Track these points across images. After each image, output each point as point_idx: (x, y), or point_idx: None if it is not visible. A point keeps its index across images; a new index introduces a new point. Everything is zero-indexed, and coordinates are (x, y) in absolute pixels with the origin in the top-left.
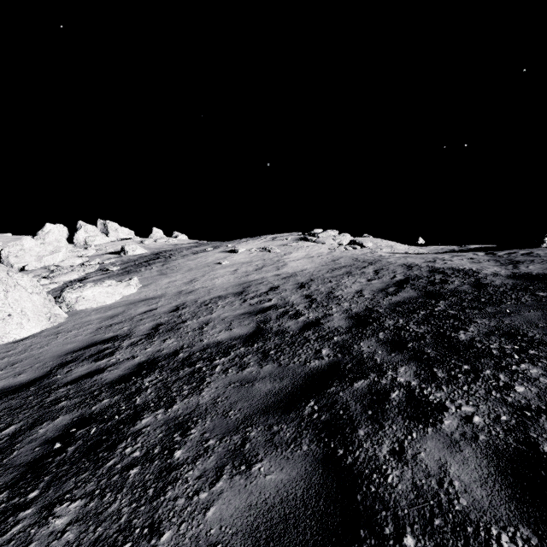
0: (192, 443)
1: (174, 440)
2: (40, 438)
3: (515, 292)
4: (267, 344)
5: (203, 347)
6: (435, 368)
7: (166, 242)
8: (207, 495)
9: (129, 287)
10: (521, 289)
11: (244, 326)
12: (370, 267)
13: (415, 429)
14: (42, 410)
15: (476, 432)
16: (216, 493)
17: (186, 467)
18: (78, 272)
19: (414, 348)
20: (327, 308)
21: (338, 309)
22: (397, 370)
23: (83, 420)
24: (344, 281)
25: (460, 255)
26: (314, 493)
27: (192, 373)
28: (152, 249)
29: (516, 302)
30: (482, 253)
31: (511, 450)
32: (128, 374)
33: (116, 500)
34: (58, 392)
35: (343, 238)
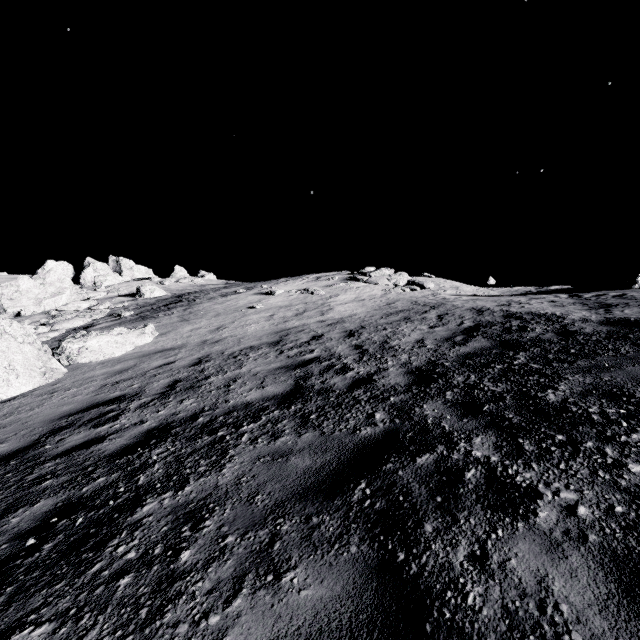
0: (205, 540)
1: (182, 536)
2: (11, 531)
3: (612, 342)
4: (307, 406)
5: (229, 409)
6: (520, 439)
7: (190, 282)
8: (219, 619)
9: (143, 336)
10: (619, 337)
11: (279, 383)
12: (432, 311)
13: (501, 524)
14: (20, 492)
15: (584, 530)
16: (232, 617)
17: (194, 576)
18: (83, 318)
19: (492, 412)
20: (382, 361)
21: (394, 363)
22: (471, 441)
23: (69, 506)
24: (401, 328)
25: (539, 297)
26: (365, 619)
27: (212, 444)
28: (173, 290)
29: (615, 354)
30: (565, 295)
31: (636, 558)
32: (133, 444)
33: (96, 625)
34: (44, 468)
35: (399, 277)
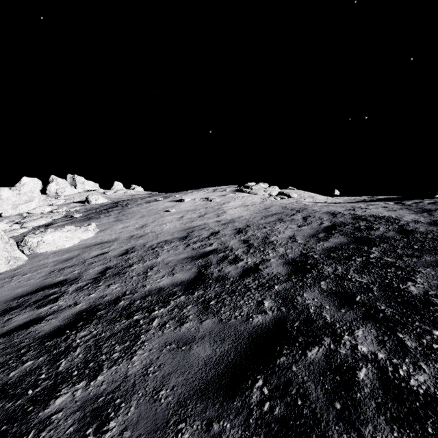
0: None
1: None
2: None
3: None
4: (207, 293)
5: (145, 294)
6: (399, 333)
7: (124, 193)
8: None
9: (87, 232)
10: None
11: (186, 270)
12: (298, 214)
13: None
14: None
15: None
16: None
17: None
18: (46, 218)
19: (365, 302)
20: (264, 253)
21: (274, 254)
22: (353, 334)
23: None
24: (276, 227)
25: (373, 204)
26: None
27: (128, 328)
28: (112, 198)
29: None
30: (391, 202)
31: None
32: (64, 326)
33: None
34: None
35: (272, 189)
